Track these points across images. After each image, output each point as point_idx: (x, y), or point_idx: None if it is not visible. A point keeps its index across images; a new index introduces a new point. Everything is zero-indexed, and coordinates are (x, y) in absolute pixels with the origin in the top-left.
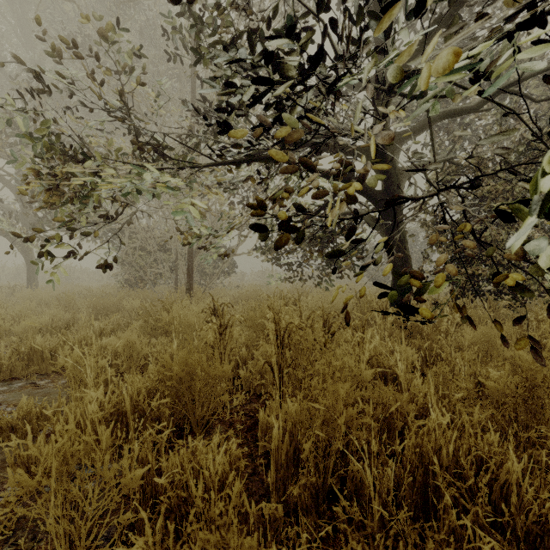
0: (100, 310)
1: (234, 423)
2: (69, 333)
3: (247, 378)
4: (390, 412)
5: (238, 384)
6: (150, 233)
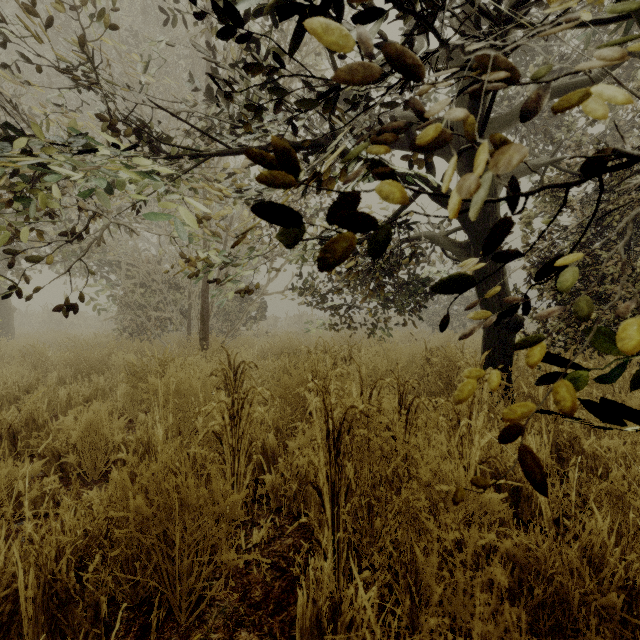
0: (79, 368)
1: (250, 588)
2: (4, 409)
3: (276, 487)
4: (559, 596)
5: (262, 493)
6: (155, 266)
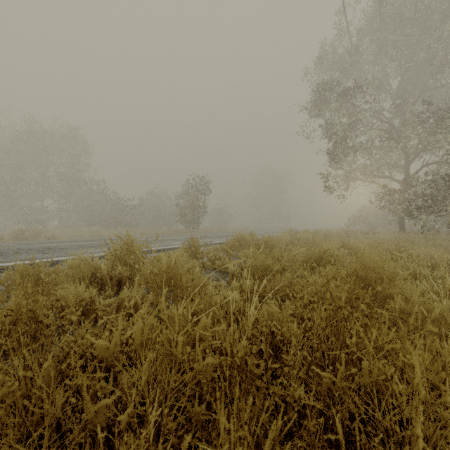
0: None
1: None
2: None
3: None
4: None
5: None
6: None
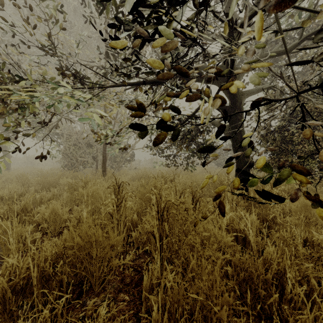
0: (44, 185)
1: (125, 278)
2: (13, 203)
3: (137, 238)
4: (250, 276)
5: (131, 241)
6: (80, 135)
